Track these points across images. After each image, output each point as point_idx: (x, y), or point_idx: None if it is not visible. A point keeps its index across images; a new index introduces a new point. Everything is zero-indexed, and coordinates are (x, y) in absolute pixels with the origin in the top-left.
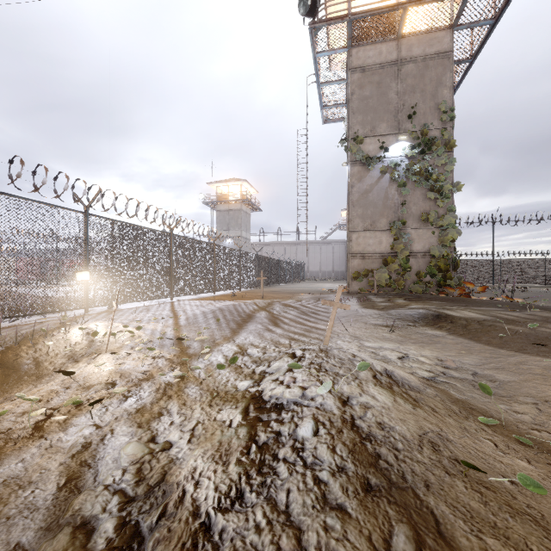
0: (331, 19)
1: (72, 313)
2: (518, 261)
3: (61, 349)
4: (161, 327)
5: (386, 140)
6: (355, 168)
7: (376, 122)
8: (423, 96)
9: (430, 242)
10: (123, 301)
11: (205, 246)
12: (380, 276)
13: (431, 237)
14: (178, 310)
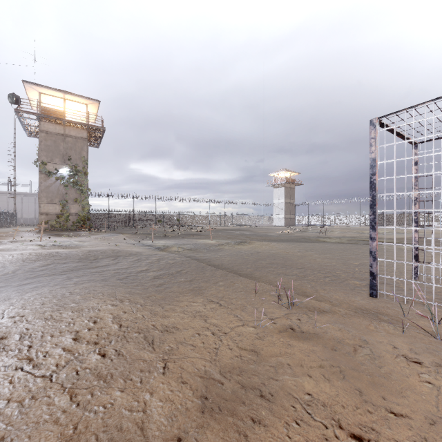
0: (28, 112)
1: None
2: (153, 215)
3: None
4: None
5: (59, 166)
6: (43, 175)
7: (54, 157)
8: (75, 152)
9: (79, 209)
10: None
11: None
12: (52, 223)
13: (79, 208)
14: None
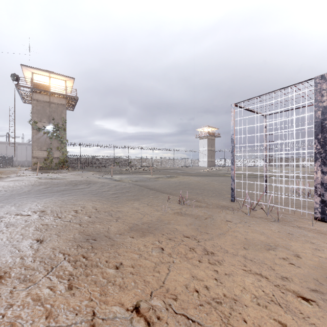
0: (24, 86)
1: None
2: (112, 158)
3: None
4: None
5: (46, 124)
6: (34, 130)
7: (42, 118)
8: (57, 114)
9: (60, 155)
10: None
11: None
12: (41, 164)
13: (60, 153)
14: None
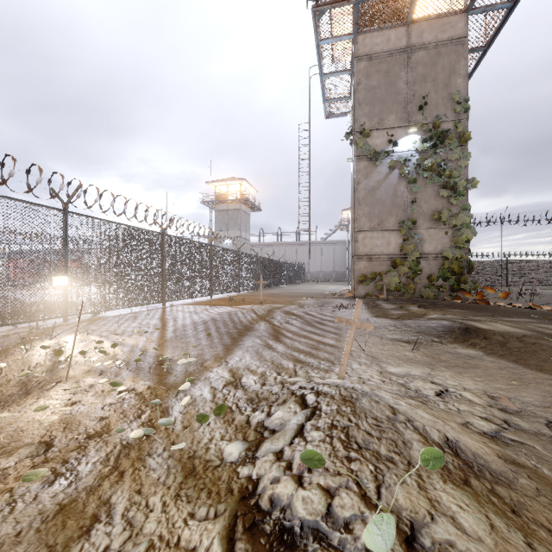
0: (336, 1)
1: (51, 322)
2: (525, 262)
3: (16, 373)
4: (143, 342)
5: (395, 133)
6: (361, 163)
7: (384, 114)
8: (434, 86)
9: (443, 243)
10: (108, 308)
11: (201, 247)
12: (390, 280)
13: (444, 237)
14: (168, 318)
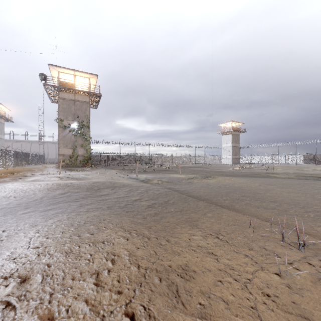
0: (51, 85)
1: None
2: (133, 156)
3: None
4: None
5: (71, 122)
6: (61, 128)
7: (68, 116)
8: (82, 112)
9: (84, 152)
10: None
11: None
12: (66, 162)
13: (84, 151)
14: None
